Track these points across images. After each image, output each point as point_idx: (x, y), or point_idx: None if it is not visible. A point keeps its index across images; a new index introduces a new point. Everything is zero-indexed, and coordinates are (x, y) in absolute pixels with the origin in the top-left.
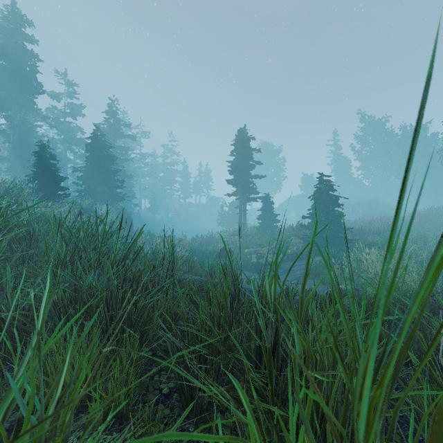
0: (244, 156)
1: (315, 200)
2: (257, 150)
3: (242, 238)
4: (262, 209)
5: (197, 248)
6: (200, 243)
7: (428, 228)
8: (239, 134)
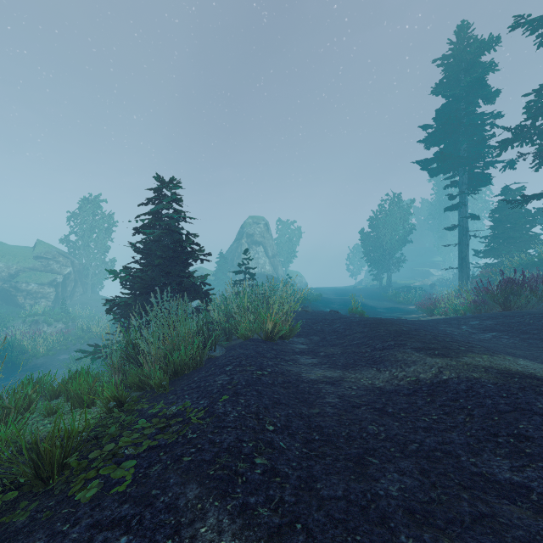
0: None
1: None
2: None
3: None
4: None
5: None
6: None
7: None
8: None
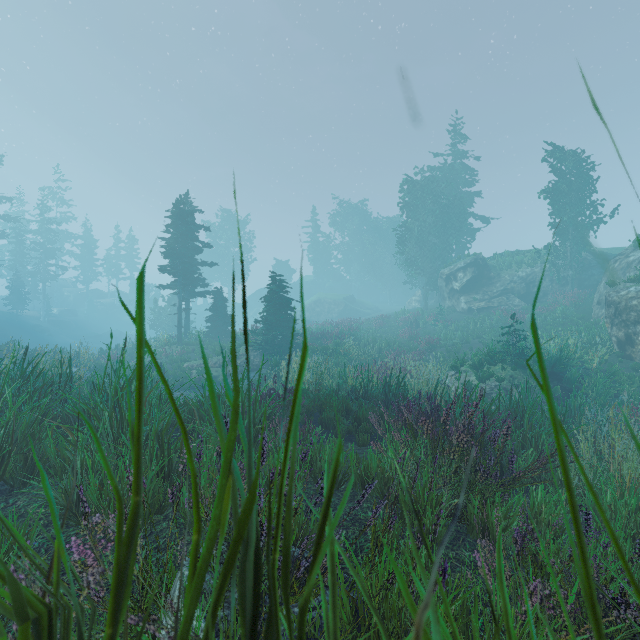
0: (186, 236)
1: (267, 302)
2: (206, 228)
3: (182, 348)
4: (212, 308)
5: (109, 365)
6: (114, 359)
7: (386, 330)
8: (179, 204)
